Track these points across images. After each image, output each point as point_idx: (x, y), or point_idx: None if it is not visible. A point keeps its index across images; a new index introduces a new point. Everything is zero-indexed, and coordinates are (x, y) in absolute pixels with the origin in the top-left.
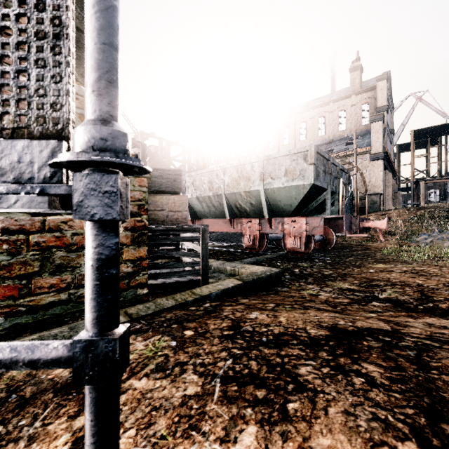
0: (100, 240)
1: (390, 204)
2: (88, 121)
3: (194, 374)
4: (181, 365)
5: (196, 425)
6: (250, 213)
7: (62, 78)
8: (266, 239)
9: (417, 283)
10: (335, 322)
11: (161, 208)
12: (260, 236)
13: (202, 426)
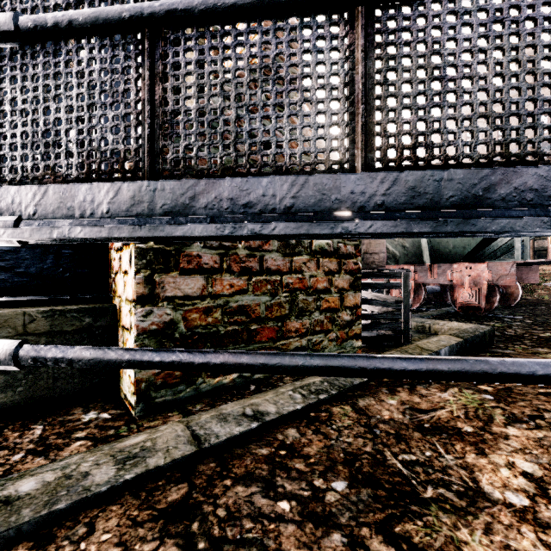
0: None
1: None
2: None
3: None
4: (538, 418)
5: None
6: (400, 259)
7: None
8: (423, 291)
9: None
10: None
11: None
12: (415, 288)
13: None
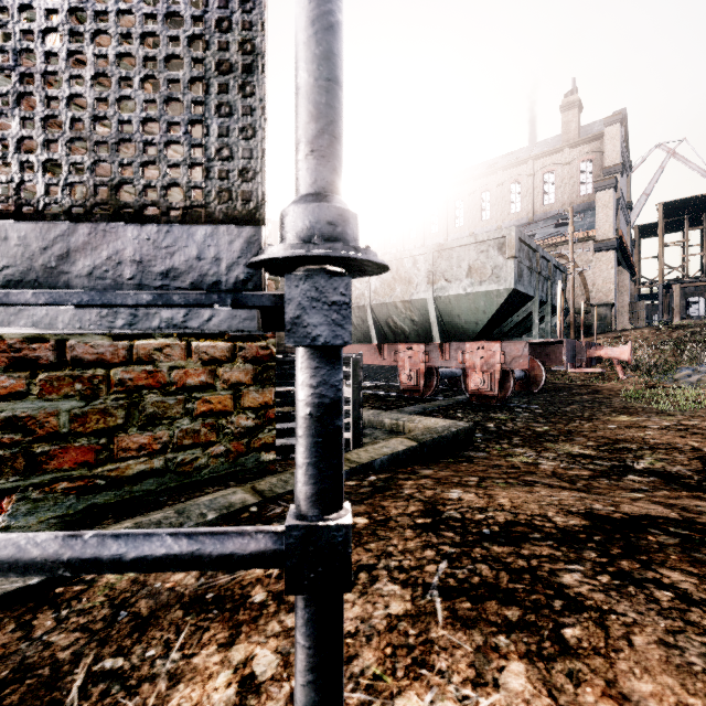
0: (323, 375)
1: (626, 321)
2: (306, 196)
3: (393, 584)
4: (367, 569)
5: (424, 660)
6: (411, 335)
7: (255, 131)
8: (436, 376)
9: (690, 445)
10: (588, 505)
11: None
12: (426, 372)
13: (434, 661)
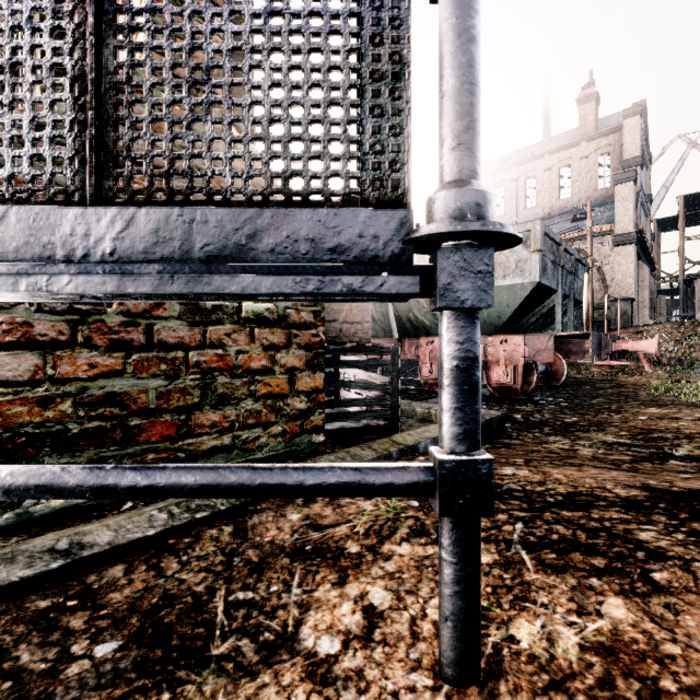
0: (468, 333)
1: (646, 316)
2: (455, 182)
3: None
4: None
5: (525, 596)
6: (432, 330)
7: (402, 129)
8: None
9: None
10: (642, 481)
11: (332, 318)
12: None
13: (535, 597)
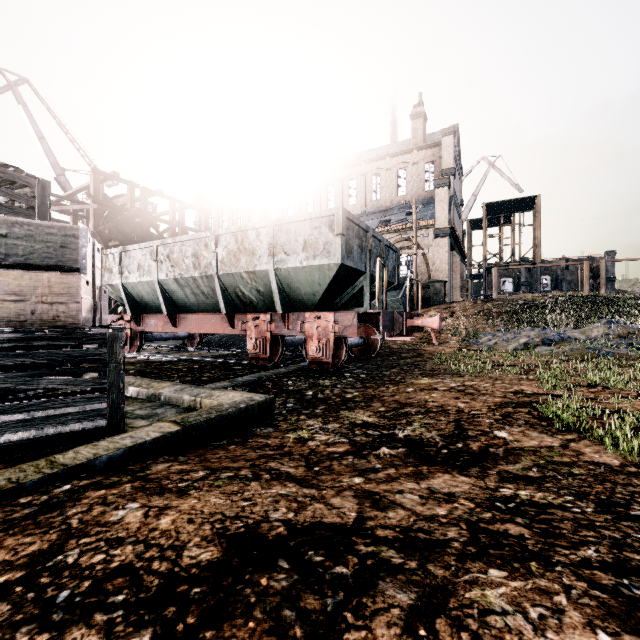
0: None
1: (458, 295)
2: None
3: None
4: None
5: None
6: (259, 305)
7: None
8: (281, 344)
9: (457, 407)
10: (267, 514)
11: (19, 297)
12: (273, 340)
13: None
